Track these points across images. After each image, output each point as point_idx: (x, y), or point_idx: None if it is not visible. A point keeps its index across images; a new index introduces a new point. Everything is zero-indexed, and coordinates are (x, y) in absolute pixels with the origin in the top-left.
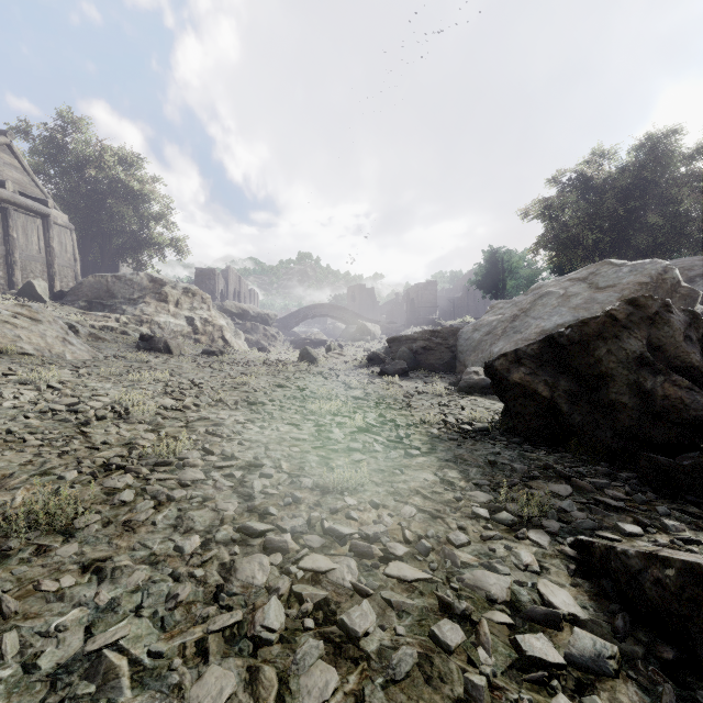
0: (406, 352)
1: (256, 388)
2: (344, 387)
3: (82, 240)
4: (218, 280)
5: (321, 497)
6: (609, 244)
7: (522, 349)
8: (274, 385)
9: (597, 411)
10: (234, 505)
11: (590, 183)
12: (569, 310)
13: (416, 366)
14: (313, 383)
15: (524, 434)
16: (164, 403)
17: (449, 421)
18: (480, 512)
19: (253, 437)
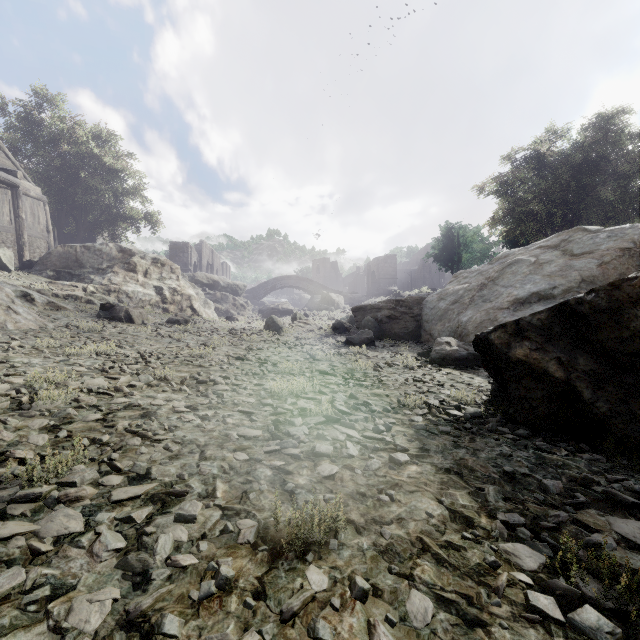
0: (371, 321)
1: (212, 361)
2: (309, 358)
3: (58, 213)
4: (191, 253)
5: (268, 567)
6: (561, 218)
7: (525, 319)
8: (233, 356)
9: (632, 398)
10: (102, 611)
11: (543, 161)
12: (543, 277)
13: (381, 335)
14: (276, 355)
15: (529, 423)
16: (91, 384)
17: (433, 403)
18: (544, 605)
19: (188, 435)
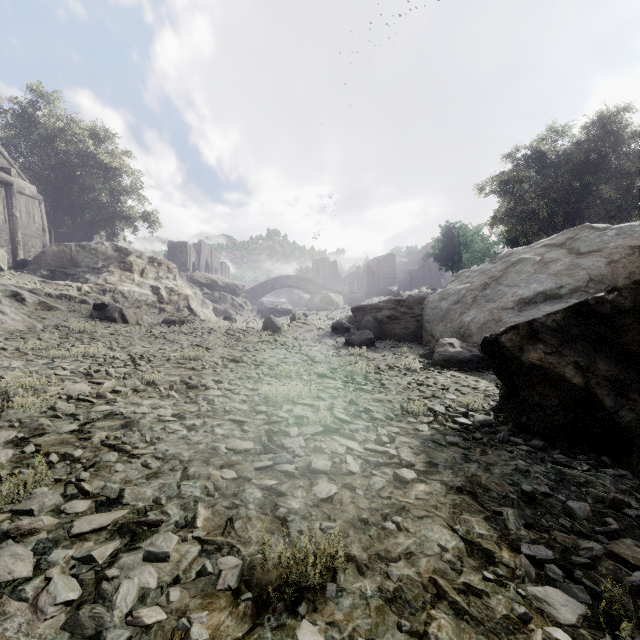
0: (371, 321)
1: (205, 364)
2: (307, 360)
3: (54, 211)
4: (189, 253)
5: (251, 624)
6: (563, 217)
7: (539, 320)
8: (228, 358)
9: None
10: None
11: (545, 159)
12: (549, 277)
13: (381, 335)
14: (273, 356)
15: (544, 433)
16: (72, 390)
17: (439, 410)
18: None
19: (171, 449)
